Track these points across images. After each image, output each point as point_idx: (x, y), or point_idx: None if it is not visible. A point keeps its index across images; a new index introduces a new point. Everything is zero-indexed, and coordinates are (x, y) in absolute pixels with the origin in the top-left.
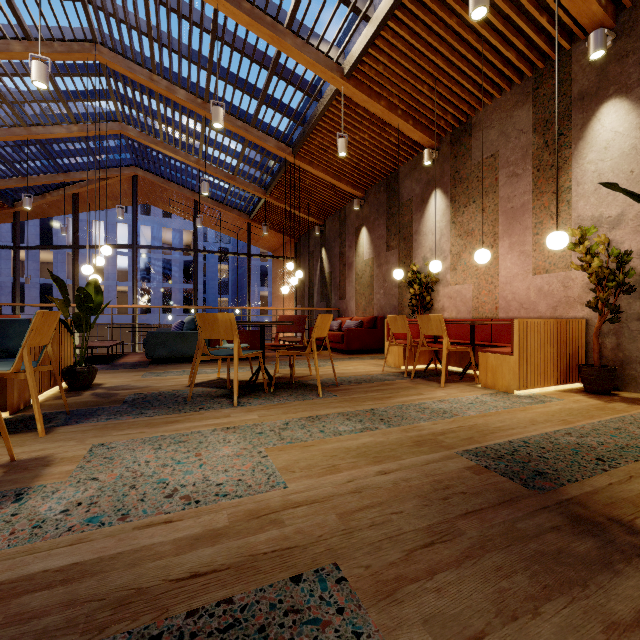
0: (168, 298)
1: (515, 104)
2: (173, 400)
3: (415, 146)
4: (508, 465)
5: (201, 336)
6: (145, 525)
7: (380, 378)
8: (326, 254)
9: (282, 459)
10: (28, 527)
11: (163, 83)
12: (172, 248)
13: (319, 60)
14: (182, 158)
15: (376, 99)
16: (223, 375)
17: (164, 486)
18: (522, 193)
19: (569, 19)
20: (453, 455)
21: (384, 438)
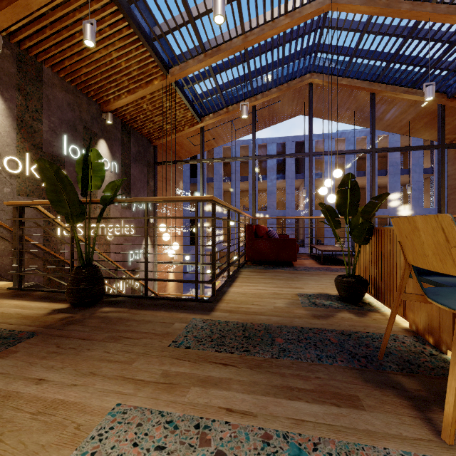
0: None
1: None
2: None
3: None
4: None
5: None
6: (248, 415)
7: None
8: None
9: None
10: None
11: None
12: None
13: None
14: None
15: None
16: None
17: None
18: None
19: None
20: None
21: None
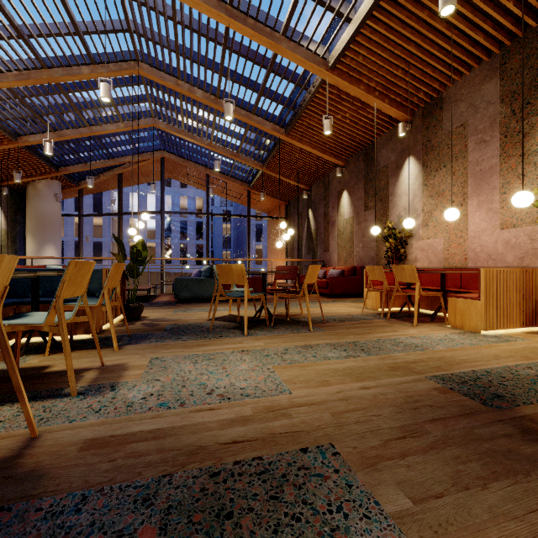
0: (184, 252)
1: (483, 79)
2: (199, 330)
3: (390, 120)
4: (470, 388)
5: (219, 282)
6: (197, 410)
7: (360, 317)
8: (312, 214)
9: (286, 374)
10: (124, 406)
11: (186, 86)
12: (190, 213)
13: (308, 57)
14: (198, 142)
15: (356, 84)
16: (233, 312)
17: (204, 387)
18: (490, 157)
19: (535, 1)
20: (423, 378)
21: (365, 363)
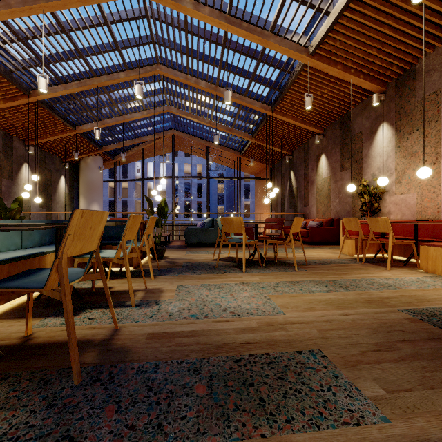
0: (188, 207)
1: None
2: (208, 267)
3: (365, 92)
4: (439, 320)
5: (223, 230)
6: (217, 321)
7: (337, 261)
8: (294, 175)
9: (279, 301)
10: (167, 315)
11: (193, 79)
12: (194, 177)
13: (292, 47)
14: (201, 121)
15: (334, 65)
16: (231, 255)
17: (219, 306)
18: None
19: None
20: (395, 310)
21: (343, 297)
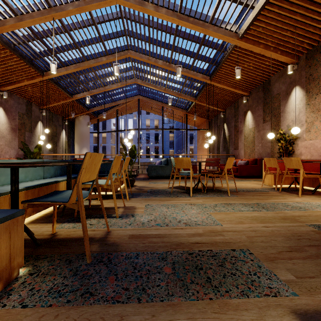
0: (148, 150)
1: None
2: (165, 192)
3: (282, 64)
4: None
5: (176, 167)
6: (175, 228)
7: (260, 190)
8: (226, 126)
9: (217, 216)
10: (140, 223)
11: (153, 59)
12: (153, 129)
13: (225, 34)
14: (158, 89)
15: (257, 45)
16: (181, 184)
17: (175, 219)
18: None
19: None
20: (304, 225)
21: (265, 215)
